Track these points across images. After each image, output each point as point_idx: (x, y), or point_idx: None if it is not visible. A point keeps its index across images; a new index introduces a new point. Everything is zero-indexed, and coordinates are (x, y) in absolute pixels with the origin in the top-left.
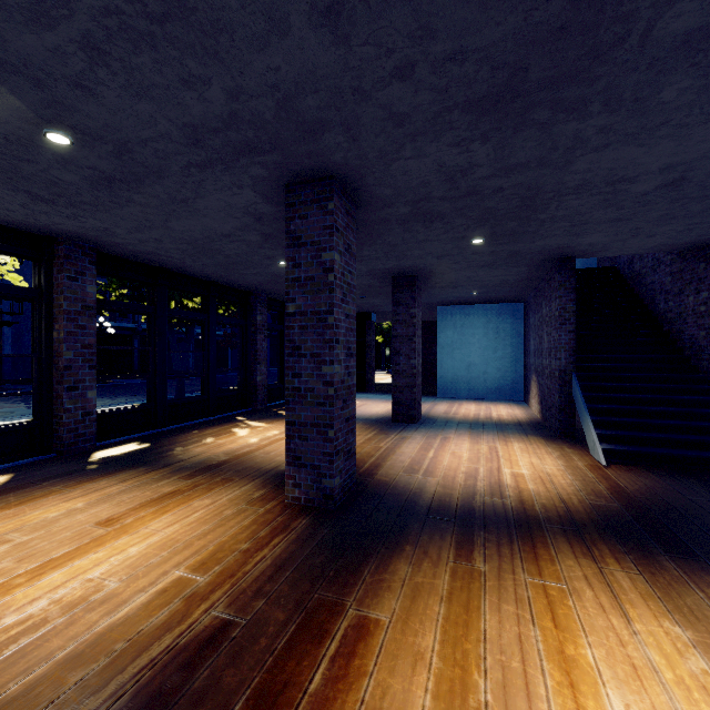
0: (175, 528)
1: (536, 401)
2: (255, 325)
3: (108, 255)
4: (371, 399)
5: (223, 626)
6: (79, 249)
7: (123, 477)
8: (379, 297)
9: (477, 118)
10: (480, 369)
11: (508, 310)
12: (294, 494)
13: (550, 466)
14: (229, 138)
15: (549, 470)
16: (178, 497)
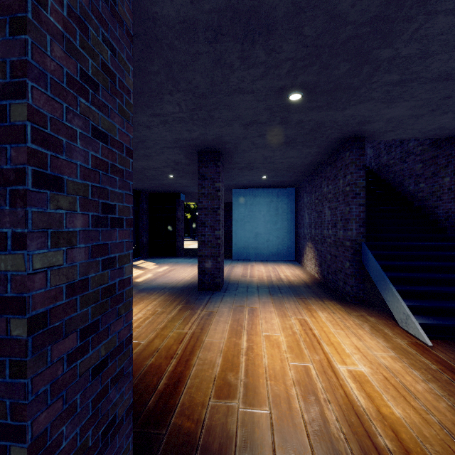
0: None
1: (313, 263)
2: None
3: None
4: (179, 264)
5: None
6: None
7: None
8: (187, 177)
9: None
10: (265, 238)
11: (284, 193)
12: None
13: (379, 351)
14: None
15: (385, 362)
16: None
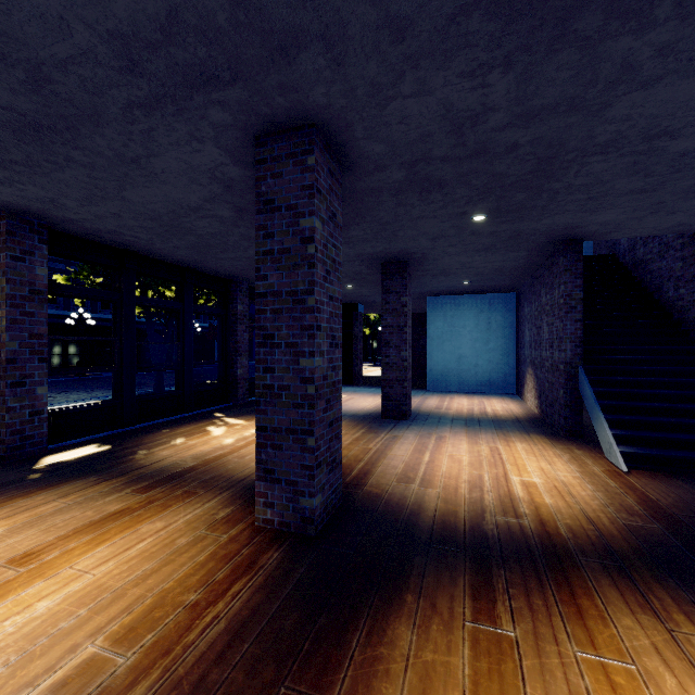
0: (109, 567)
1: (532, 395)
2: (236, 315)
3: (64, 234)
4: (358, 393)
5: None
6: (26, 224)
7: (66, 490)
8: (367, 286)
9: (503, 27)
10: (471, 362)
11: (500, 300)
12: (266, 515)
13: (564, 472)
14: (174, 59)
15: (564, 478)
16: (124, 519)
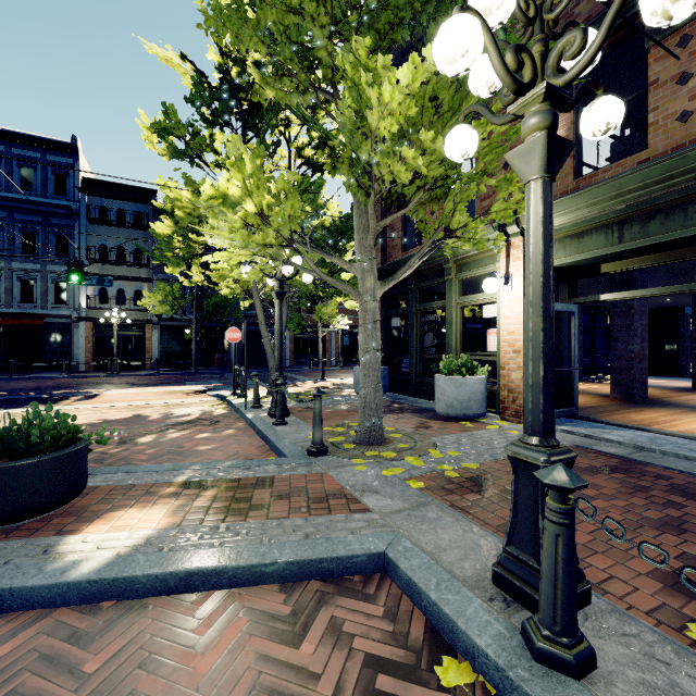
0: None
1: None
2: None
3: None
4: (679, 380)
5: (597, 406)
6: None
7: None
8: (687, 298)
9: None
10: None
11: None
12: (614, 396)
13: None
14: None
15: None
16: None
